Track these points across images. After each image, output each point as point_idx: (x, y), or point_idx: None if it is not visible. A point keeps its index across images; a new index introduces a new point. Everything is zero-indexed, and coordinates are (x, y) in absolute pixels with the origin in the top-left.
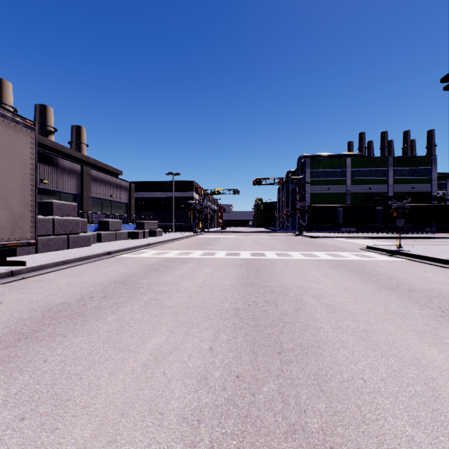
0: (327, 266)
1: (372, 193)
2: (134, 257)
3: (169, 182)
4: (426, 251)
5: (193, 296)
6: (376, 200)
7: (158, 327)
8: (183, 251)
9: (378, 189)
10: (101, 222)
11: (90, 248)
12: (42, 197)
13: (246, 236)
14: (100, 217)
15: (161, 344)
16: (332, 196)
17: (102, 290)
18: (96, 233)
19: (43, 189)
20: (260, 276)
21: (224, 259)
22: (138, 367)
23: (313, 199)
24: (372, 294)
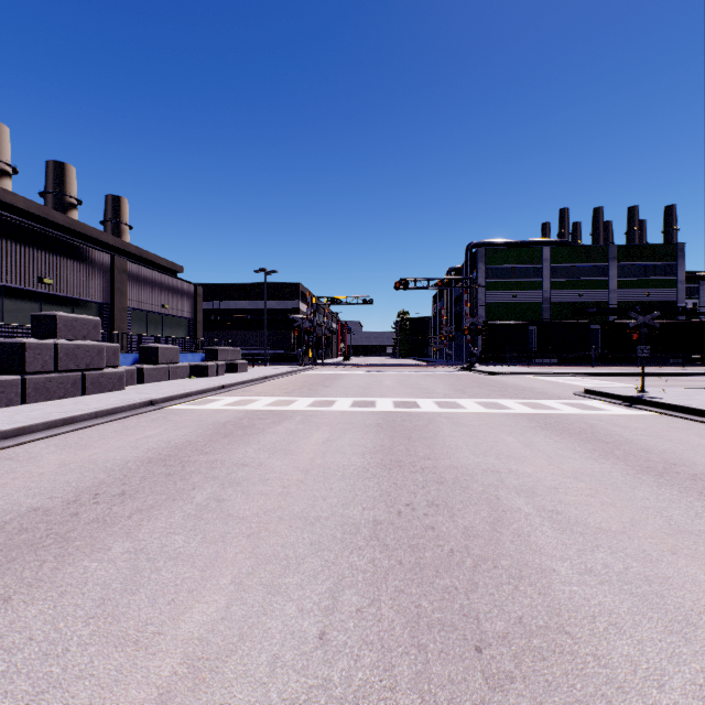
0: (529, 426)
1: (584, 304)
2: (194, 410)
3: (260, 284)
4: (689, 399)
5: (292, 491)
6: (590, 315)
7: (214, 571)
8: (280, 398)
9: (593, 296)
10: (144, 350)
11: (121, 393)
12: (42, 307)
13: (384, 372)
14: (144, 340)
15: (212, 624)
16: (520, 307)
17: (121, 479)
18: (135, 367)
19: (43, 293)
20: (414, 448)
21: (348, 413)
22: (147, 704)
23: (491, 313)
24: (626, 485)
